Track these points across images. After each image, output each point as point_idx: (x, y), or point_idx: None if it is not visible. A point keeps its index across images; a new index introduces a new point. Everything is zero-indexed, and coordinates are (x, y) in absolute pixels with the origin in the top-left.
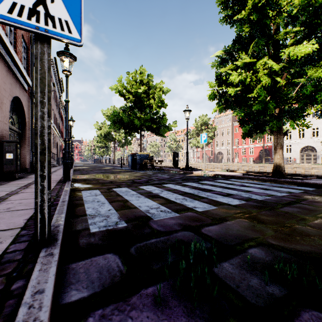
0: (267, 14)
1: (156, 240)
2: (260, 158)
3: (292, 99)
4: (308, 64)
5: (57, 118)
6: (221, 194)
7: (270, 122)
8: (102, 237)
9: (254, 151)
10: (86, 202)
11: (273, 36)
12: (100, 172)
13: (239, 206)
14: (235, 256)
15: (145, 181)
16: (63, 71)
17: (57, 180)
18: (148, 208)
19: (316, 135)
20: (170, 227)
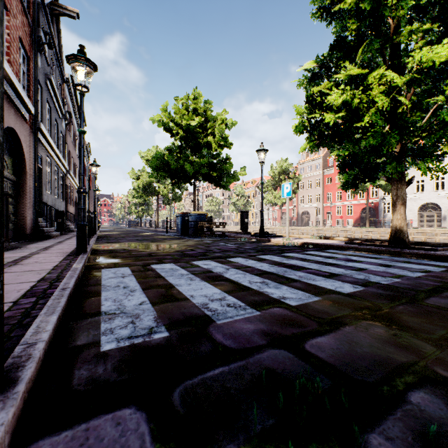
0: (385, 1)
1: (223, 370)
2: (362, 220)
3: (421, 131)
4: (446, 77)
5: (75, 164)
6: (321, 274)
7: (388, 164)
8: (120, 363)
9: (353, 210)
10: (105, 289)
11: (392, 38)
12: (136, 239)
13: (356, 296)
14: (389, 413)
15: (201, 253)
16: (76, 86)
17: (67, 252)
18: (206, 299)
19: (441, 187)
20: (246, 340)
